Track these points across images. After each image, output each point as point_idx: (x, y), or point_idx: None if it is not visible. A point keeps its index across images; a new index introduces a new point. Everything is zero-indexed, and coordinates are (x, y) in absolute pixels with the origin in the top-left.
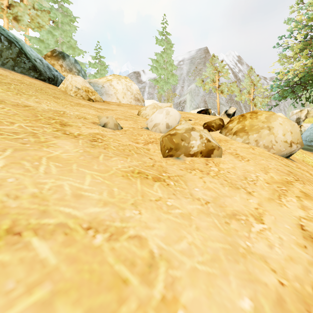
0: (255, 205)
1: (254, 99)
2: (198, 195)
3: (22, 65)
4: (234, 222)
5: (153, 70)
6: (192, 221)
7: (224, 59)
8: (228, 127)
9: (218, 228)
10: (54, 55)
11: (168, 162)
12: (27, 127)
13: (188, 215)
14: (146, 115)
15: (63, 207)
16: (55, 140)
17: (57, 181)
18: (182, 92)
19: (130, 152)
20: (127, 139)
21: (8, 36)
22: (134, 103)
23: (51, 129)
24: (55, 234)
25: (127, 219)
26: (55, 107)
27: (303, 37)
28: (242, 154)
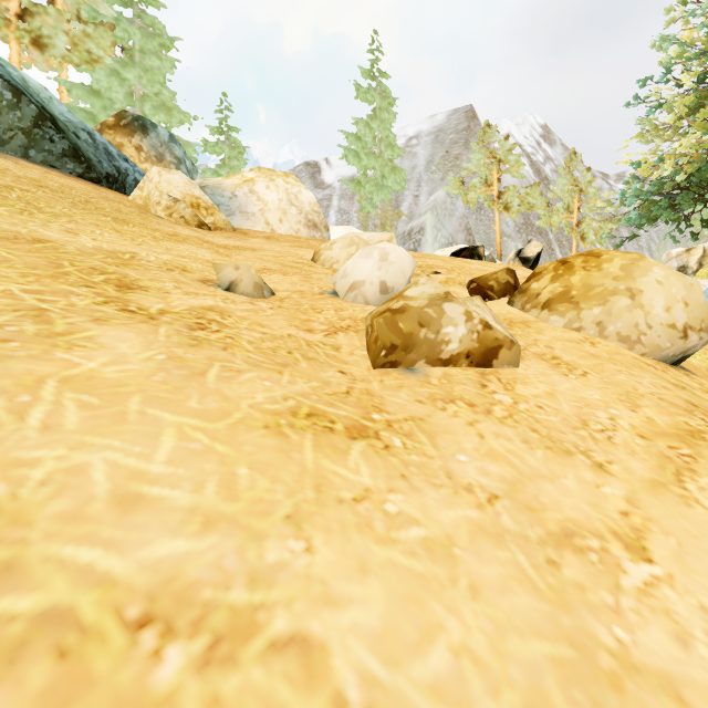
0: (619, 502)
1: (579, 223)
2: (467, 475)
3: (46, 146)
4: (572, 558)
5: (350, 157)
6: (459, 564)
7: (511, 133)
8: (529, 291)
9: (532, 584)
10: (121, 123)
11: (387, 381)
12: (24, 295)
13: (444, 546)
14: (332, 261)
15: (75, 543)
16: (96, 329)
17: (74, 452)
18: (415, 208)
19: (291, 356)
20: (286, 320)
21: (12, 79)
22: (306, 235)
23: (91, 298)
24: (26, 656)
25: (269, 576)
26: (112, 243)
27: (697, 81)
28: (569, 357)
